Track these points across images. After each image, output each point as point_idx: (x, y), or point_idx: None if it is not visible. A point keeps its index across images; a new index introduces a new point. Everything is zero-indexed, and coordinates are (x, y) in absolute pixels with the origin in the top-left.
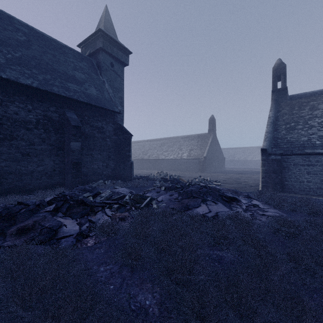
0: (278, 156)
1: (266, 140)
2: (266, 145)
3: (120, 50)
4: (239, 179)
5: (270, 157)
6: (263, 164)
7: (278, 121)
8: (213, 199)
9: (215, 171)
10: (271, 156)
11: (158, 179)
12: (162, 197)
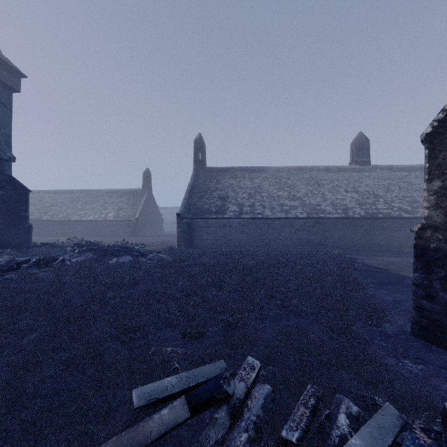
0: (189, 219)
1: (182, 205)
2: (181, 210)
3: (6, 70)
4: (169, 242)
5: (183, 221)
6: (178, 226)
7: (195, 190)
8: (125, 254)
9: (150, 236)
10: (184, 219)
11: (69, 247)
12: (76, 258)
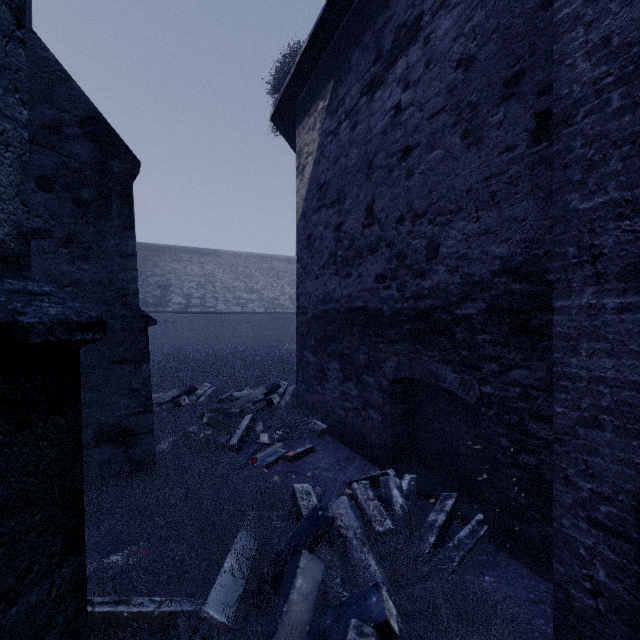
0: None
1: None
2: None
3: None
4: None
5: None
6: None
7: None
8: None
9: None
10: None
11: None
12: None
